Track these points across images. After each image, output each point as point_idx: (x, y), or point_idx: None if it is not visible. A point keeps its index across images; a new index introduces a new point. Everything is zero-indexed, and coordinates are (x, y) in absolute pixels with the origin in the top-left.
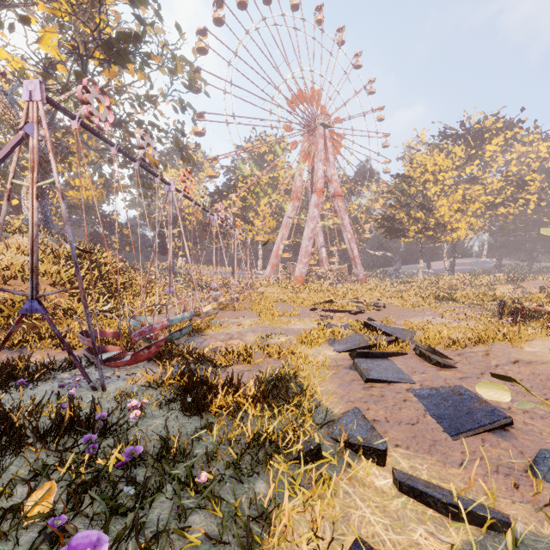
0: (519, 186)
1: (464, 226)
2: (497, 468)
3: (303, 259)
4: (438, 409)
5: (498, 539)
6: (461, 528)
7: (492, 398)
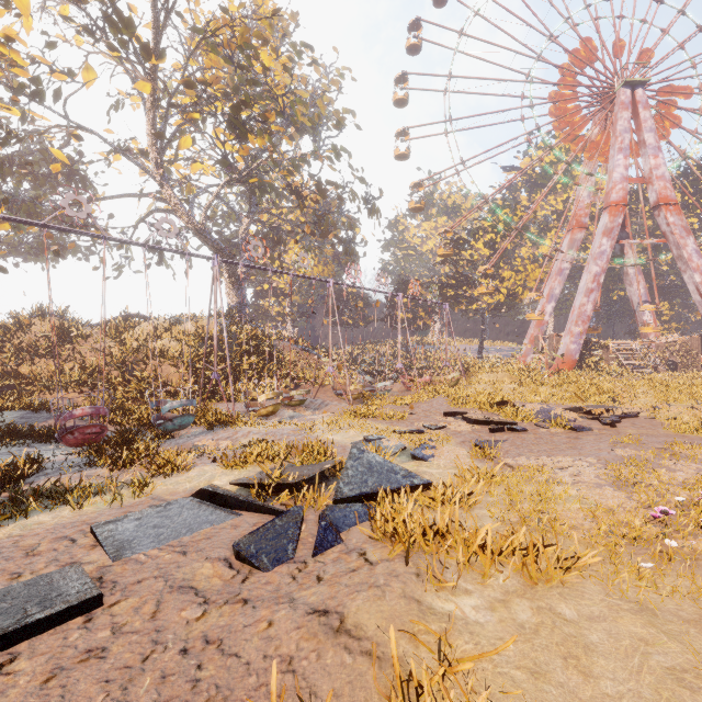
0: None
1: None
2: None
3: (573, 327)
4: None
5: None
6: None
7: None
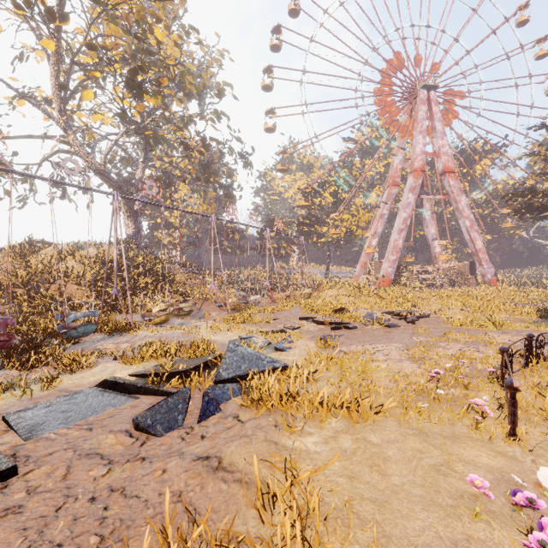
0: None
1: None
2: None
3: (390, 256)
4: None
5: None
6: None
7: None
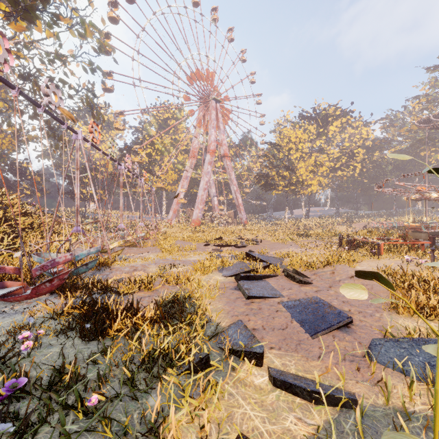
0: (350, 157)
1: (316, 183)
2: (344, 357)
3: (199, 205)
4: (301, 315)
5: (348, 414)
6: (322, 411)
7: (354, 297)
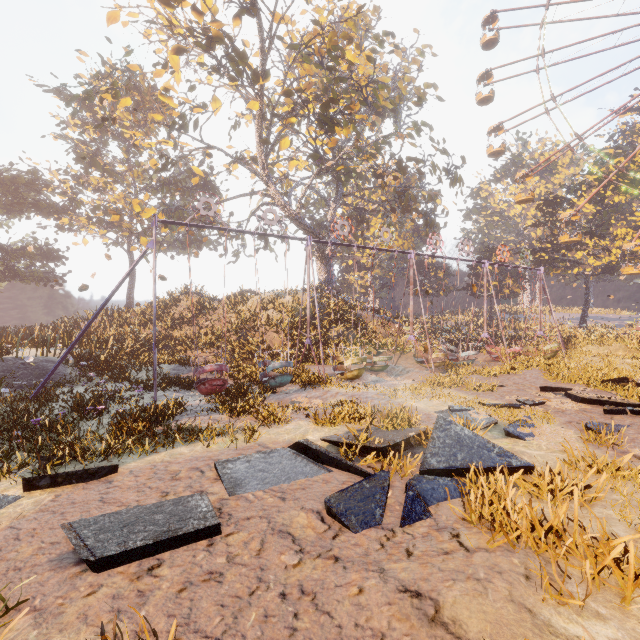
0: None
1: None
2: None
3: None
4: (138, 512)
5: None
6: None
7: None
